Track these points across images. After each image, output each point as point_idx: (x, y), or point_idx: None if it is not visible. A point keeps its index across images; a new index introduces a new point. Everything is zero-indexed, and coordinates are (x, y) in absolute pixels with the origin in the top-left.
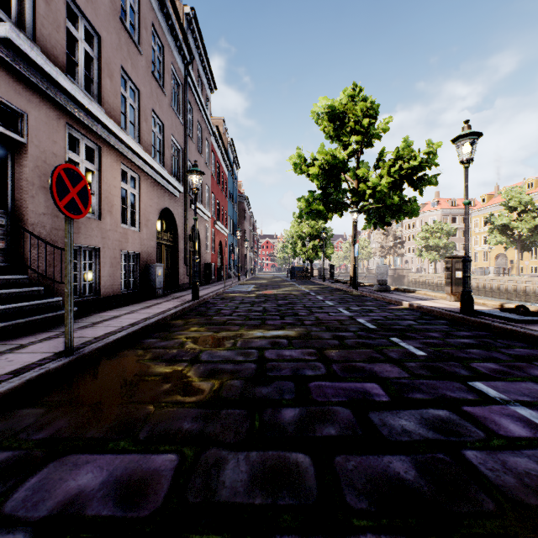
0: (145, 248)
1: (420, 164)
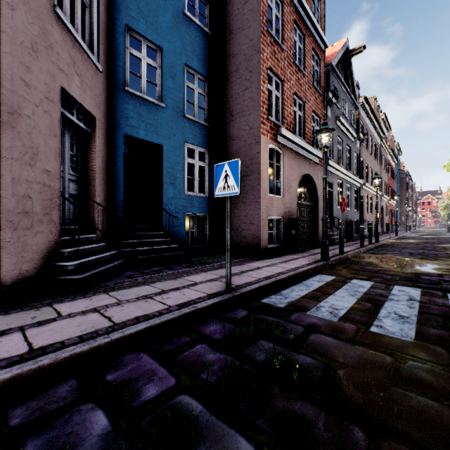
0: (372, 219)
1: None
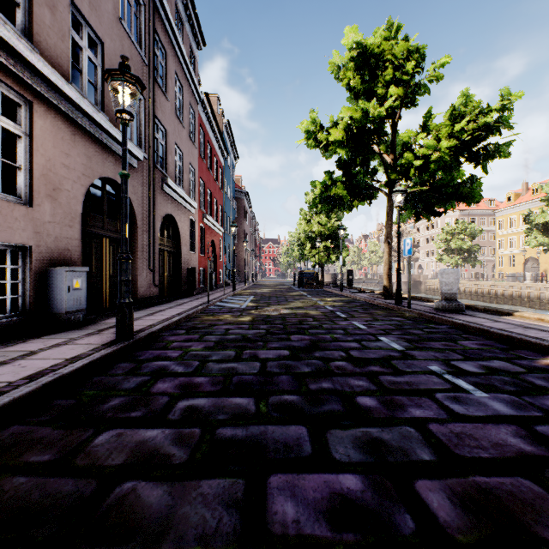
0: (50, 239)
1: (489, 125)
